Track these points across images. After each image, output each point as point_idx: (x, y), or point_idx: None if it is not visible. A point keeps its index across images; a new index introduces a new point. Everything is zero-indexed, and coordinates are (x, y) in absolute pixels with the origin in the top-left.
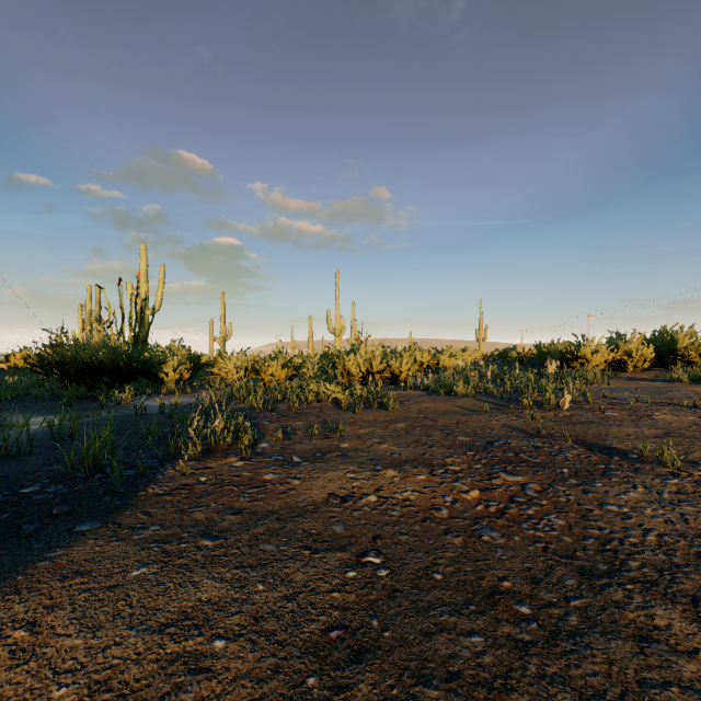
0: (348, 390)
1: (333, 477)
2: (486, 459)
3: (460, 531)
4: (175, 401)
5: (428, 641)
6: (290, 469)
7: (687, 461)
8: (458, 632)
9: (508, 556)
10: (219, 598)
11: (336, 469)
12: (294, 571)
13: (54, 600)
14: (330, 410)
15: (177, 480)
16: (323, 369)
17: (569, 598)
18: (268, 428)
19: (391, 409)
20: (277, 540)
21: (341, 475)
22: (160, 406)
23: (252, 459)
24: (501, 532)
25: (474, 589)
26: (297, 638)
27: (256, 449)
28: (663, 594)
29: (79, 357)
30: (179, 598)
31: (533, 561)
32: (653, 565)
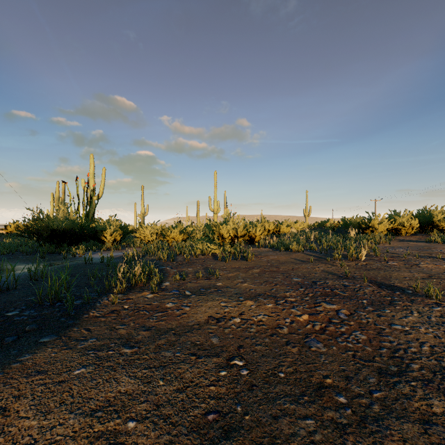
0: (222, 248)
1: (211, 305)
2: (312, 293)
3: (296, 343)
4: (111, 255)
5: (276, 423)
6: (183, 300)
7: (444, 295)
8: (296, 416)
9: (329, 361)
10: (133, 390)
11: (214, 300)
12: (184, 371)
13: (20, 392)
14: (210, 260)
15: (109, 307)
16: (206, 234)
17: (372, 391)
18: (170, 272)
19: (249, 260)
20: (174, 349)
21: (216, 304)
22: (101, 258)
23: (159, 293)
24: (323, 344)
25: (307, 385)
26: (185, 420)
27: (162, 286)
28: (437, 389)
29: (50, 226)
30: (105, 390)
31: (346, 364)
32: (428, 368)
